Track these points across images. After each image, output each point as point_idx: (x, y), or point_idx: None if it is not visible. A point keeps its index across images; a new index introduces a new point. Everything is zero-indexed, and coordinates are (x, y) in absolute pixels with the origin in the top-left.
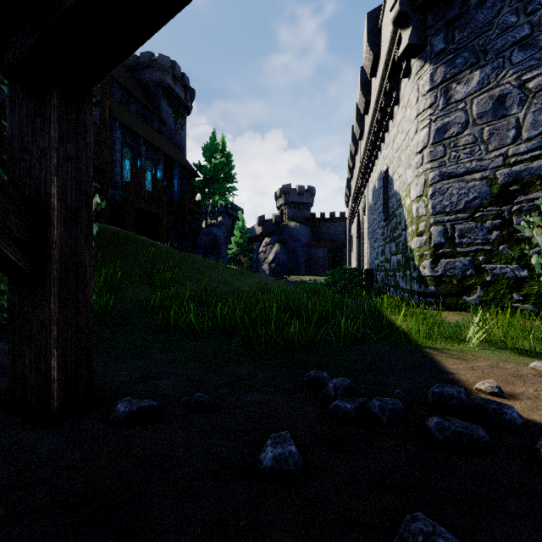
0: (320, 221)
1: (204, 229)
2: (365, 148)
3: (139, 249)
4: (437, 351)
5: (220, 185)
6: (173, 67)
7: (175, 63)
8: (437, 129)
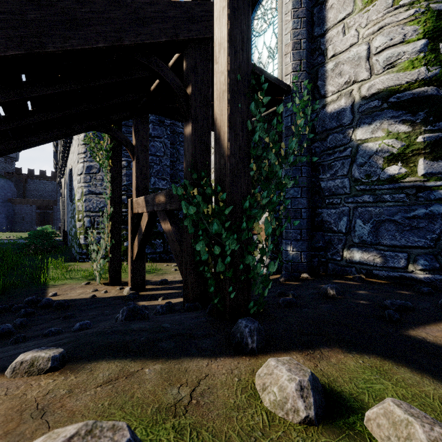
0: (28, 177)
1: None
2: (61, 142)
3: None
4: (53, 286)
5: None
6: None
7: None
8: (87, 167)
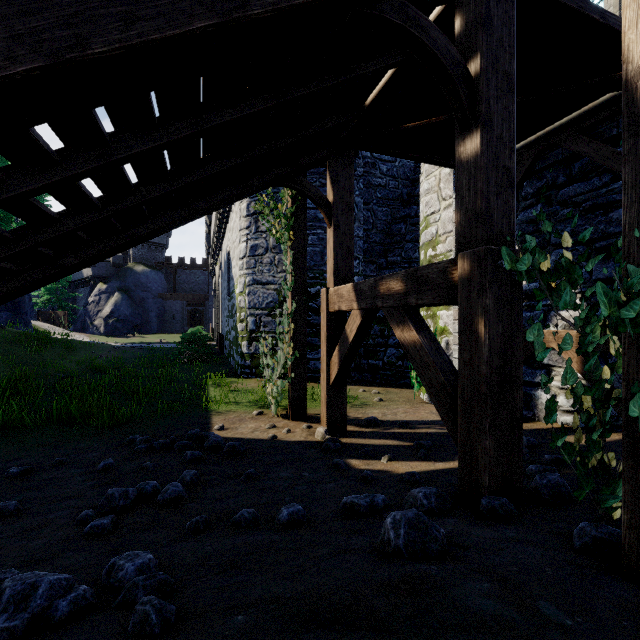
0: (178, 267)
1: None
2: (216, 218)
3: None
4: (217, 413)
5: None
6: None
7: None
8: (251, 247)
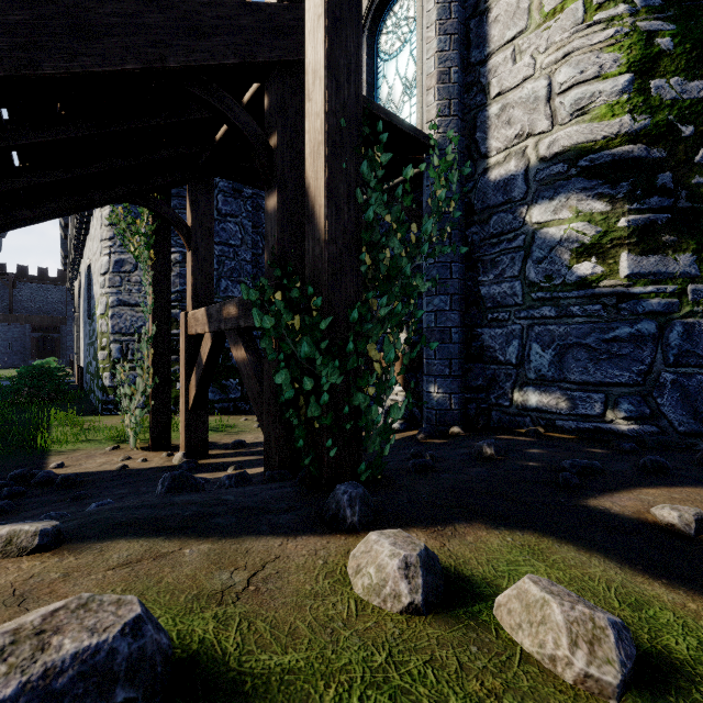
0: (18, 279)
1: None
2: (73, 221)
3: None
4: (58, 452)
5: None
6: None
7: None
8: (116, 261)
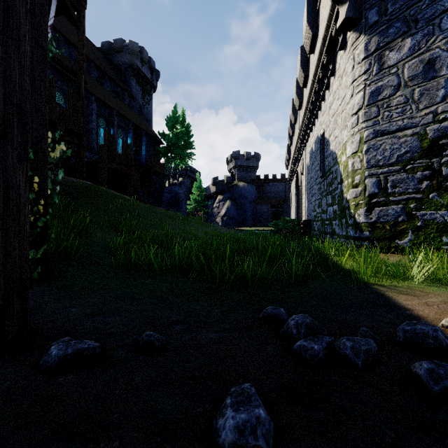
0: (264, 181)
1: (167, 188)
2: (303, 117)
3: (109, 201)
4: (385, 288)
5: (181, 151)
6: (141, 51)
7: (143, 49)
8: (371, 93)
